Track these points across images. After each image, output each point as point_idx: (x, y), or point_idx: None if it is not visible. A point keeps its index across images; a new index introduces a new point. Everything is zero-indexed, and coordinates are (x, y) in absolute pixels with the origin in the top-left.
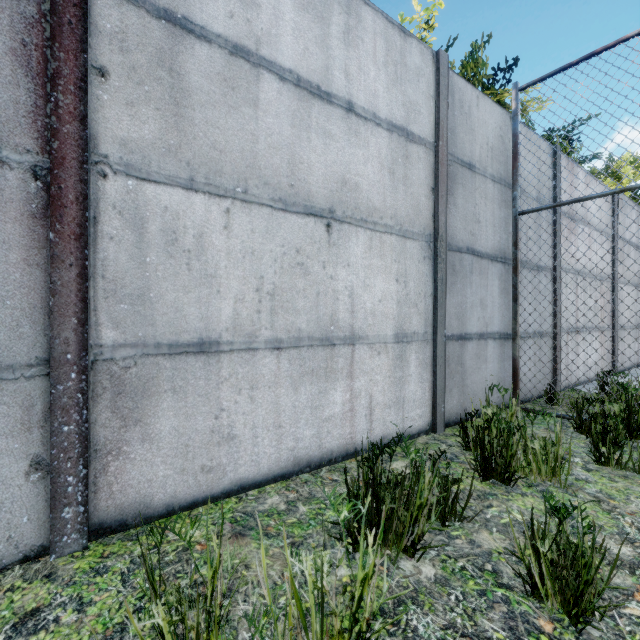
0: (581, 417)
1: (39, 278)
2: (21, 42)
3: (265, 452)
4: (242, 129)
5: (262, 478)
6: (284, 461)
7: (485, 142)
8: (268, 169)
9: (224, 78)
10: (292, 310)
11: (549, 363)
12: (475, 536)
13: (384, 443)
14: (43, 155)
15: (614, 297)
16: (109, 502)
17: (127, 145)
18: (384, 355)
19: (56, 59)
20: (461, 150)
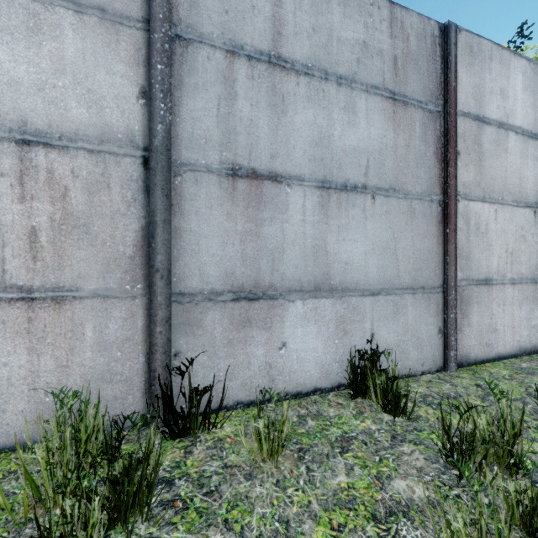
0: None
1: (440, 249)
2: (436, 148)
3: (508, 340)
4: (501, 166)
5: (506, 354)
6: (515, 347)
7: None
8: (510, 185)
9: (495, 141)
10: (519, 262)
11: None
12: None
13: None
14: (441, 195)
15: None
16: (458, 353)
17: (465, 185)
18: None
19: (449, 153)
20: None
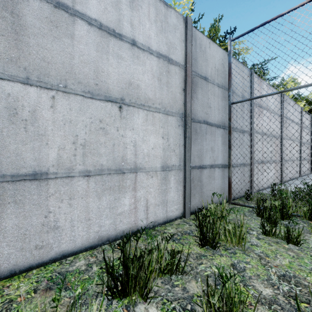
0: (259, 208)
1: None
2: None
3: (79, 234)
4: (63, 51)
5: (77, 249)
6: (92, 239)
7: (214, 66)
8: (81, 74)
9: (50, 20)
10: (97, 154)
11: (248, 179)
12: (187, 285)
13: (155, 225)
14: None
15: (281, 146)
16: None
17: None
18: (155, 177)
19: None
20: (200, 70)
